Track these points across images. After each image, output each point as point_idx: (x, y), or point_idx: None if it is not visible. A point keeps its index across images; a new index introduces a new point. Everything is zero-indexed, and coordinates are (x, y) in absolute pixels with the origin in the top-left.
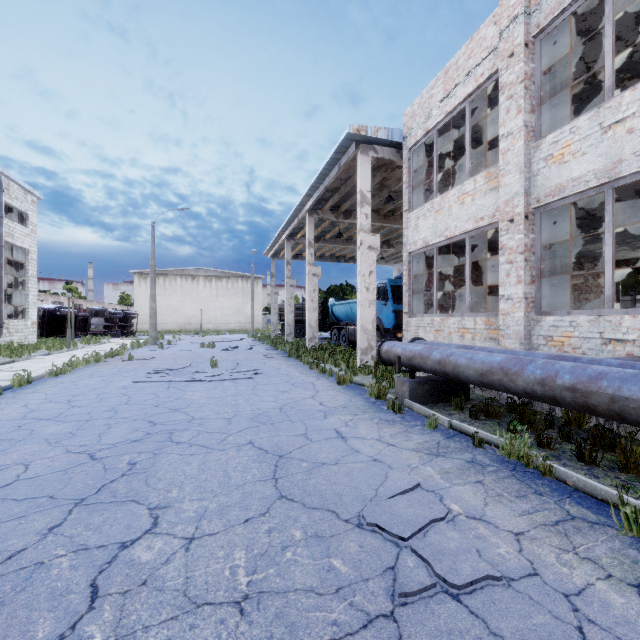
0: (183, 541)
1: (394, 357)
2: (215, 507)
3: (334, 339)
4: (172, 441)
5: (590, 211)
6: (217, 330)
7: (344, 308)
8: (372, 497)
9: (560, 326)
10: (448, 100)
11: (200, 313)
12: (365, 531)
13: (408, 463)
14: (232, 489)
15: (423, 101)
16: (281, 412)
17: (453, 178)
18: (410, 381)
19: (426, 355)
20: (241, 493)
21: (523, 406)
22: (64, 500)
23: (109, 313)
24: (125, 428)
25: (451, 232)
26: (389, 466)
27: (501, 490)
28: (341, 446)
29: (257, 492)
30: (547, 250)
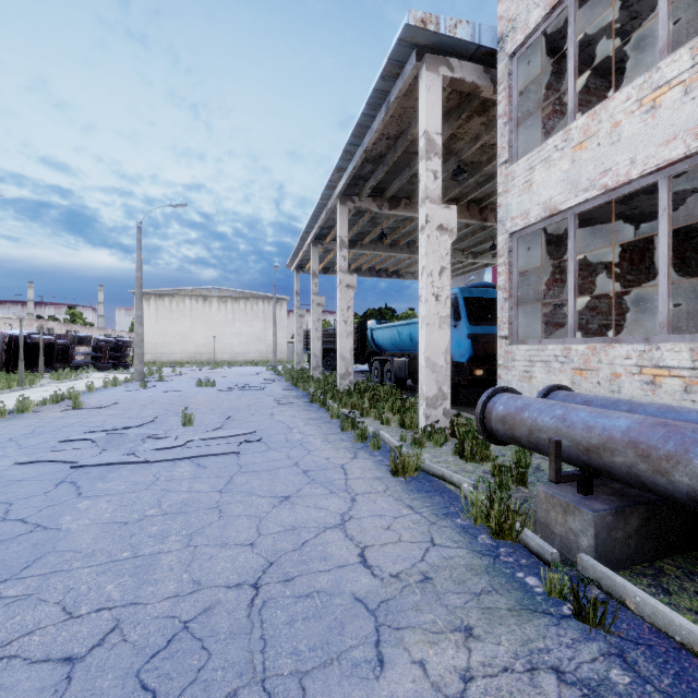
0: None
1: (530, 435)
2: None
3: (375, 375)
4: None
5: None
6: (233, 361)
7: (389, 333)
8: None
9: None
10: None
11: (213, 341)
12: None
13: None
14: None
15: None
16: (250, 612)
17: (580, 111)
18: (594, 508)
19: (665, 450)
20: None
21: None
22: None
23: (97, 341)
24: None
25: (618, 175)
26: None
27: None
28: None
29: None
30: None
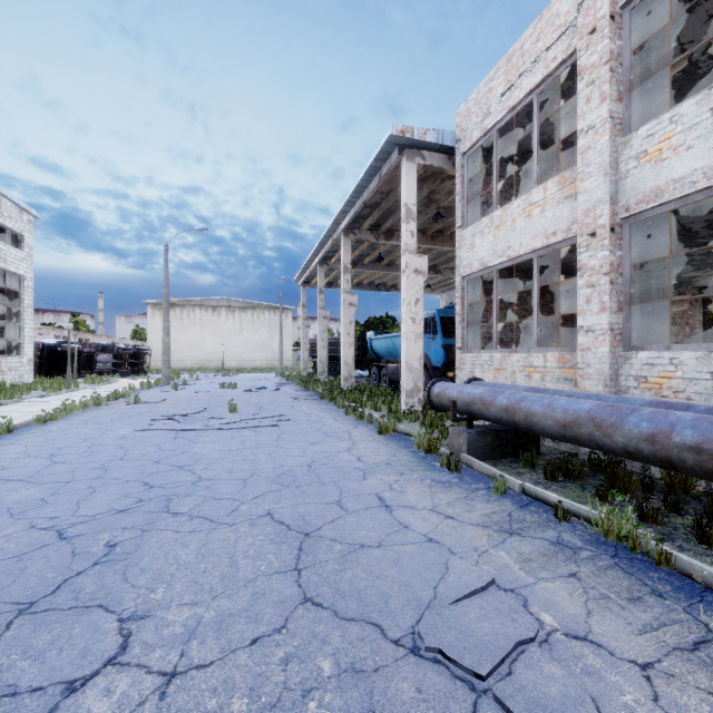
0: (159, 679)
1: (448, 402)
2: (212, 617)
3: (373, 378)
4: (169, 512)
5: (686, 224)
6: (241, 368)
7: (385, 343)
8: (430, 600)
9: (657, 364)
10: (511, 93)
11: (222, 349)
12: (424, 661)
13: (474, 545)
14: (239, 587)
15: (480, 96)
16: (310, 470)
17: (514, 189)
18: (468, 432)
19: (489, 400)
20: (250, 593)
21: (615, 465)
22: (5, 605)
23: (118, 349)
24: (112, 493)
25: (515, 251)
26: (449, 550)
27: (605, 589)
28: (385, 519)
29: (272, 592)
30: (637, 270)
